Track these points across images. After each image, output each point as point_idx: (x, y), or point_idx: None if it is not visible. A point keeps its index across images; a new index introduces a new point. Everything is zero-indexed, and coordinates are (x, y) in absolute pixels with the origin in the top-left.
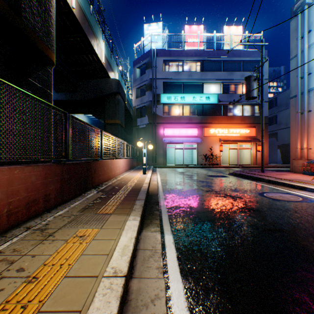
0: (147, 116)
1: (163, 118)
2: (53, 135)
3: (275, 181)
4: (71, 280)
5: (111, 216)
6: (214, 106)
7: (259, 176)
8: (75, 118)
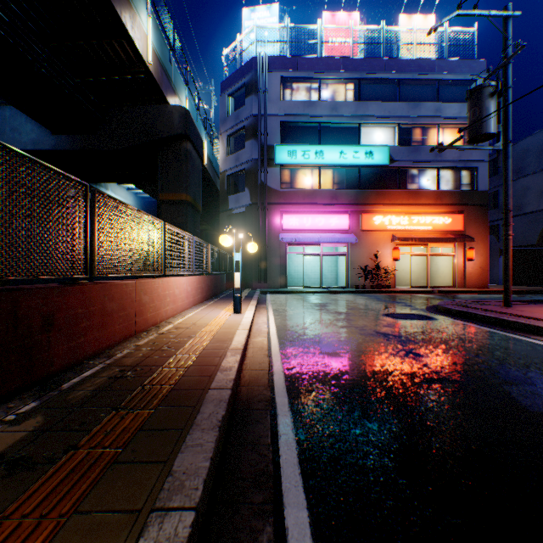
0: (249, 190)
1: (280, 194)
2: None
3: None
4: None
5: None
6: (382, 170)
7: (524, 321)
8: None
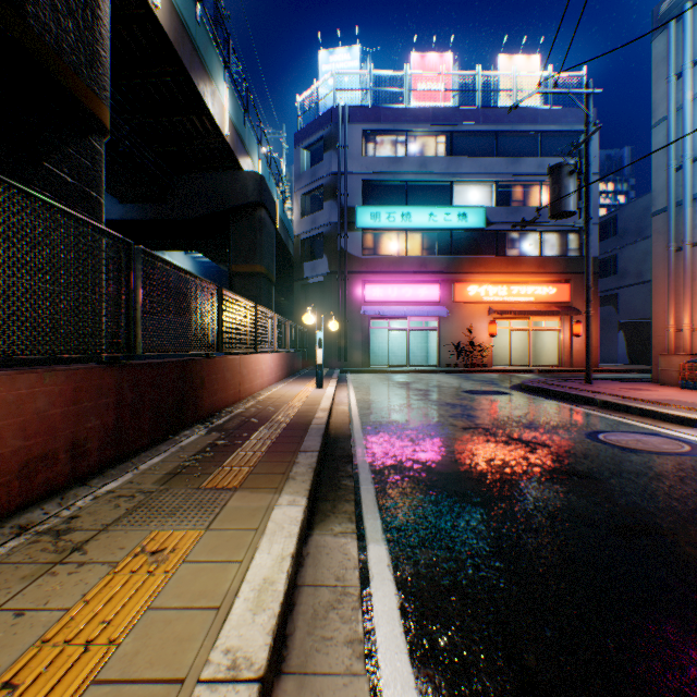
0: (327, 257)
1: (361, 261)
2: (105, 298)
3: (621, 405)
4: (108, 694)
5: (236, 495)
6: (477, 234)
7: (583, 394)
8: (154, 257)
